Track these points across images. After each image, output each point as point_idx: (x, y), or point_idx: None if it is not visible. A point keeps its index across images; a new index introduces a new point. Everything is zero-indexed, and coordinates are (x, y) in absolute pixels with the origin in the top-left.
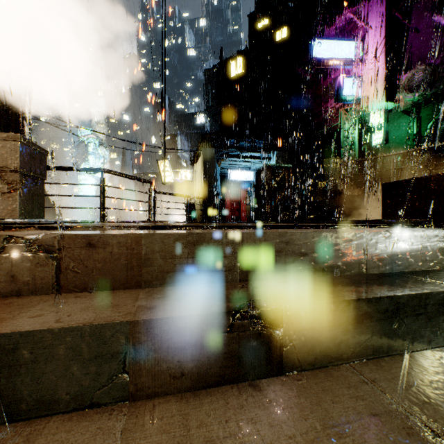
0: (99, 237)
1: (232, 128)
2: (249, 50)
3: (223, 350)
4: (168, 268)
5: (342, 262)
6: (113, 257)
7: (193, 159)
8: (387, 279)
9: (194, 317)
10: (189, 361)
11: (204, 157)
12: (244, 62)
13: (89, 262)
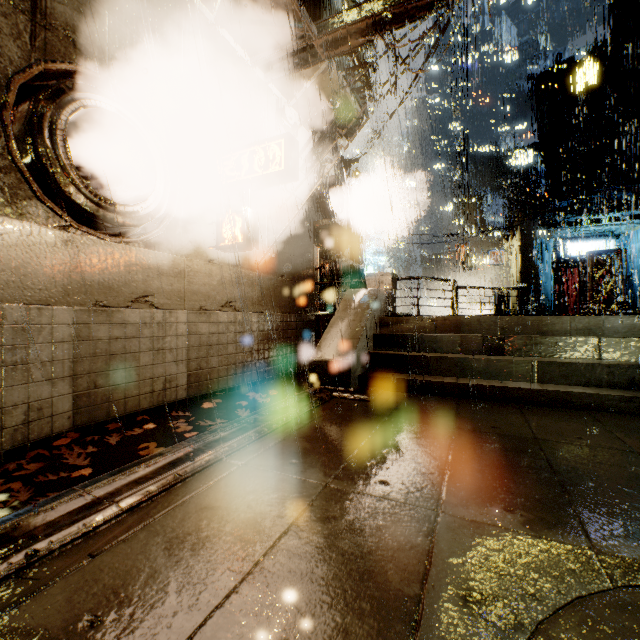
0: (447, 317)
1: (569, 185)
2: (612, 41)
3: (485, 346)
4: (469, 328)
5: (553, 330)
6: (451, 324)
7: (507, 233)
8: (573, 336)
9: (477, 336)
10: (475, 347)
11: (521, 233)
12: (602, 64)
13: (444, 325)
